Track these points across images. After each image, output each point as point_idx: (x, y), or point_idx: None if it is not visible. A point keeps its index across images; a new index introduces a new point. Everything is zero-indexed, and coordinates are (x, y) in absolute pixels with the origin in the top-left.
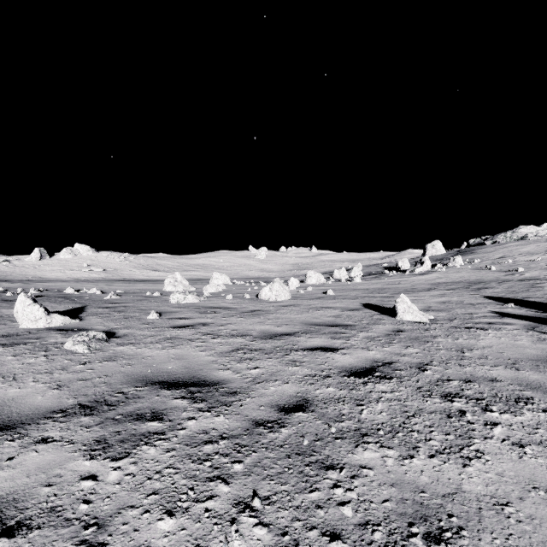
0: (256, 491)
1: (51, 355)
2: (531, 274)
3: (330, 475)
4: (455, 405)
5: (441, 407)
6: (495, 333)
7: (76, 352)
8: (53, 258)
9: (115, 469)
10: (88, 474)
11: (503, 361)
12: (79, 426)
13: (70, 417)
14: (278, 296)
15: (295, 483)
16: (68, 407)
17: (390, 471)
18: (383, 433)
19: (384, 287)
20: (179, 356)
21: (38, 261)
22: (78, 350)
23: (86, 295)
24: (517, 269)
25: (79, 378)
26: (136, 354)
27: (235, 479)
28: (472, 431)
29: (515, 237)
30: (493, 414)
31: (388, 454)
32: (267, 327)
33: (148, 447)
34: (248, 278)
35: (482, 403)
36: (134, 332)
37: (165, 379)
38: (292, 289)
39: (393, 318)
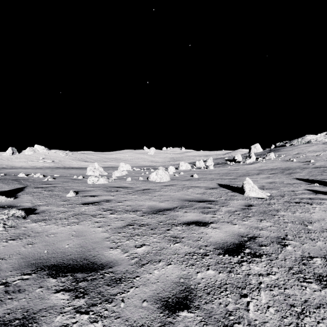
0: None
1: None
2: (319, 164)
3: None
4: None
5: (323, 297)
6: (319, 207)
7: None
8: (20, 154)
9: None
10: None
11: None
12: None
13: None
14: (161, 178)
15: None
16: None
17: None
18: None
19: (229, 172)
20: (78, 233)
21: (11, 156)
22: None
23: (32, 178)
24: (310, 161)
25: None
26: (43, 231)
27: None
28: None
29: (304, 141)
30: None
31: None
32: (153, 203)
33: None
34: (143, 166)
35: None
36: (51, 209)
37: (56, 262)
38: (171, 173)
39: (242, 195)
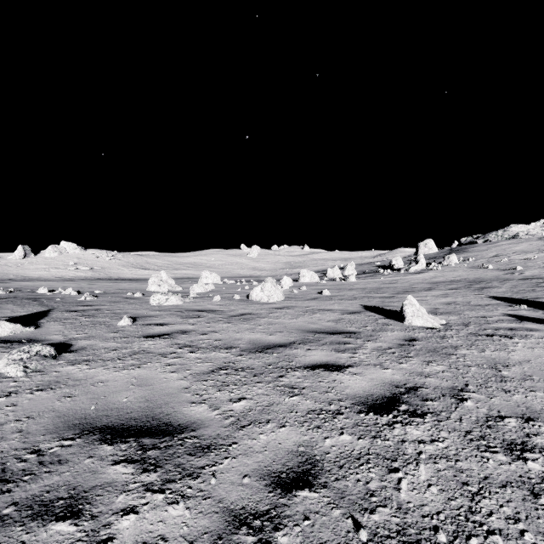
0: None
1: None
2: (531, 273)
3: None
4: (532, 468)
5: (513, 472)
6: (524, 342)
7: (6, 376)
8: (38, 256)
9: None
10: None
11: None
12: None
13: None
14: (270, 296)
15: None
16: None
17: None
18: (446, 540)
19: (381, 286)
20: (141, 381)
21: (22, 260)
22: (9, 373)
23: (60, 296)
24: (516, 268)
25: None
26: (85, 377)
27: None
28: None
29: (507, 235)
30: None
31: None
32: (257, 336)
33: None
34: (239, 276)
35: None
36: (95, 344)
37: (111, 423)
38: (285, 288)
39: (400, 323)
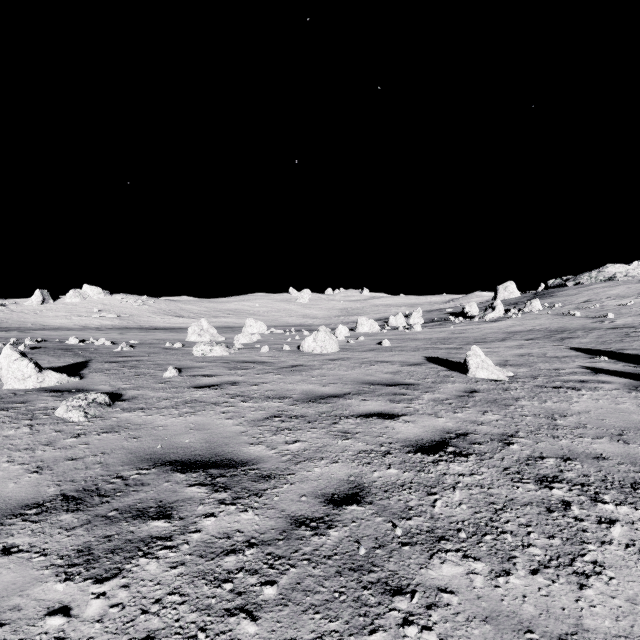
0: (295, 632)
1: (37, 424)
2: (623, 321)
3: (397, 604)
4: (555, 493)
5: (537, 496)
6: (590, 394)
7: (69, 421)
8: (57, 302)
9: (98, 597)
10: (58, 606)
11: (607, 432)
12: (57, 527)
13: (47, 514)
14: (323, 347)
15: (349, 617)
16: (47, 499)
17: (480, 596)
18: (465, 536)
19: (449, 337)
20: (199, 426)
21: (40, 306)
22: (71, 418)
23: (93, 346)
24: (606, 315)
25: (68, 456)
26: (145, 423)
27: (265, 611)
28: (583, 532)
29: (602, 277)
30: (606, 506)
31: (475, 568)
32: (310, 387)
33: (147, 560)
34: (288, 325)
35: (590, 491)
36: (146, 394)
37: (179, 458)
38: (341, 339)
39: (464, 375)
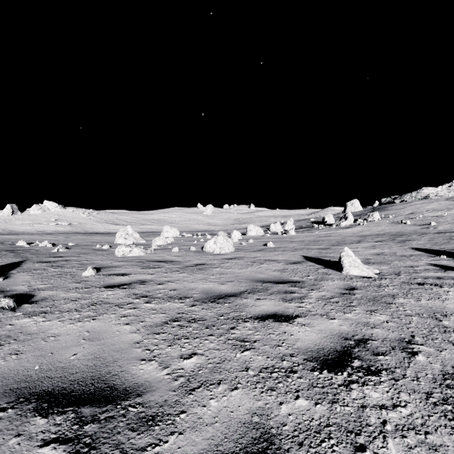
0: None
1: None
2: (443, 228)
3: None
4: None
5: None
6: (453, 291)
7: None
8: (24, 213)
9: None
10: None
11: None
12: None
13: None
14: (222, 248)
15: None
16: None
17: None
18: None
19: (317, 239)
20: (93, 334)
21: (10, 216)
22: None
23: (36, 248)
24: (430, 223)
25: None
26: (38, 331)
27: None
28: None
29: (419, 196)
30: None
31: None
32: (210, 285)
33: None
34: (196, 231)
35: None
36: (57, 295)
37: (51, 387)
38: (235, 241)
39: (339, 272)
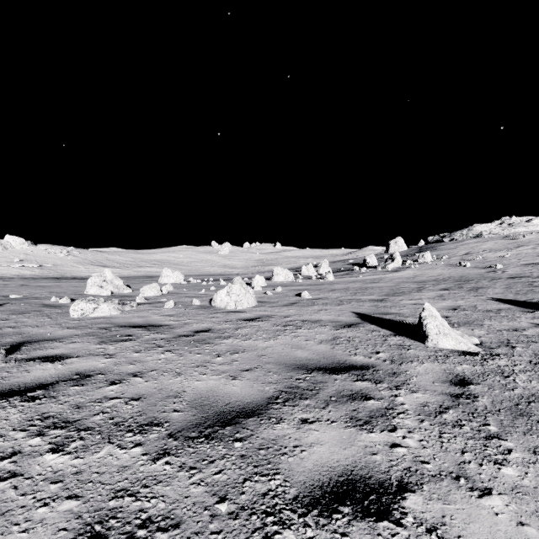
0: None
1: None
2: (513, 271)
3: None
4: None
5: None
6: None
7: None
8: None
9: None
10: None
11: None
12: None
13: None
14: (238, 302)
15: None
16: None
17: None
18: None
19: (365, 286)
20: None
21: None
22: None
23: None
24: (496, 266)
25: None
26: None
27: None
28: None
29: (471, 234)
30: None
31: None
32: (210, 383)
33: None
34: (209, 274)
35: None
36: None
37: None
38: (258, 289)
39: (420, 343)
